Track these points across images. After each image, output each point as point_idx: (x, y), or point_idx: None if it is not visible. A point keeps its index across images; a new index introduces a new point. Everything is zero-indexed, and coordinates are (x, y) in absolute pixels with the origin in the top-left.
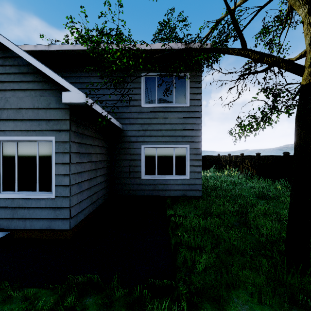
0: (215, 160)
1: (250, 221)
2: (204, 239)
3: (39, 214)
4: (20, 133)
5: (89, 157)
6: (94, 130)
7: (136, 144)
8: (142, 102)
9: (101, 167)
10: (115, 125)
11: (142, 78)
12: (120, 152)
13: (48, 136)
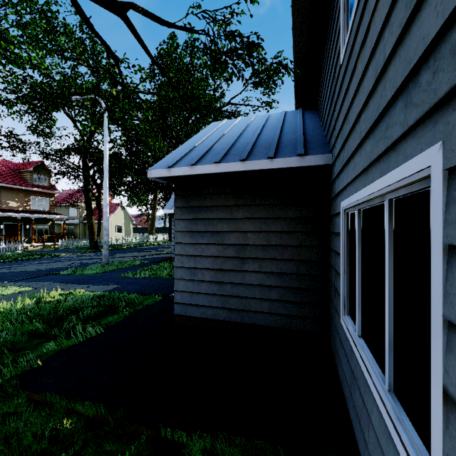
0: None
1: None
2: None
3: None
4: None
5: (216, 237)
6: (235, 194)
7: (338, 200)
8: (341, 48)
9: (268, 258)
10: (275, 168)
11: None
12: (330, 227)
13: None
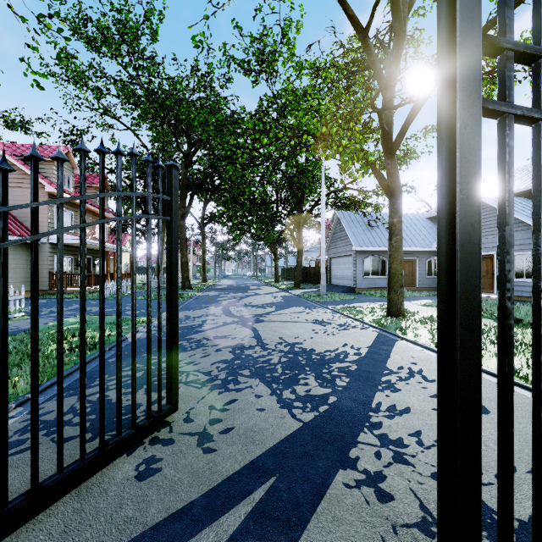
0: None
1: None
2: None
3: (525, 289)
4: (515, 251)
5: None
6: None
7: None
8: None
9: None
10: None
11: None
12: None
13: (530, 252)
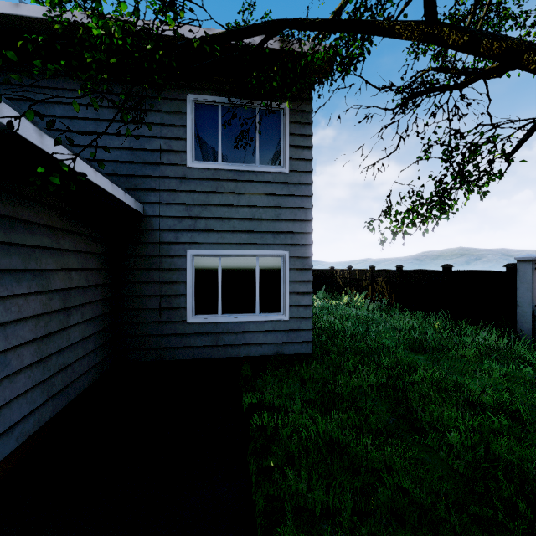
0: (325, 278)
1: (415, 410)
2: (336, 485)
3: None
4: None
5: (38, 279)
6: (60, 211)
7: (176, 247)
8: (189, 157)
9: (86, 303)
10: (122, 202)
11: (188, 105)
12: (137, 265)
13: None
